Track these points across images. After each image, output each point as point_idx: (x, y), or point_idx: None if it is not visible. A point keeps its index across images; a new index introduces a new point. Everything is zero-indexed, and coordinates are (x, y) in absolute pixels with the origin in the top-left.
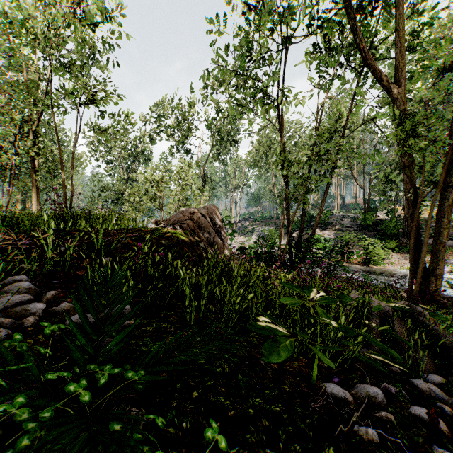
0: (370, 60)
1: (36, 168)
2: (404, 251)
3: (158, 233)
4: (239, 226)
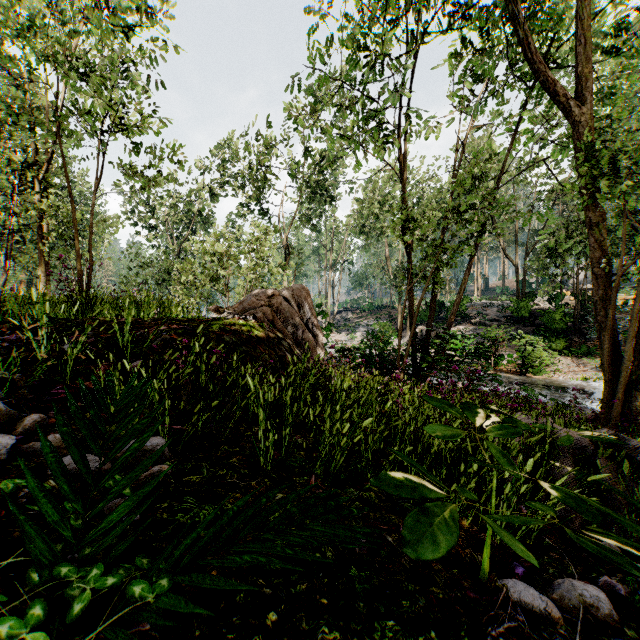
0: (539, 64)
1: (45, 233)
2: (576, 354)
3: (219, 325)
4: (338, 319)
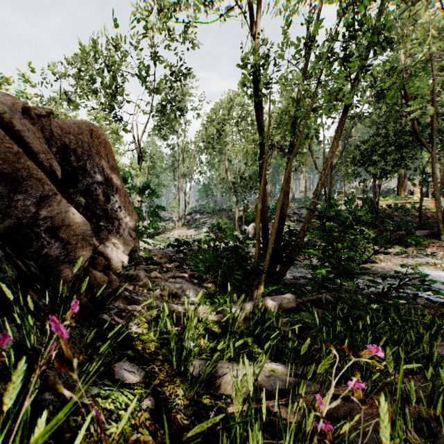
0: None
1: None
2: (379, 243)
3: None
4: (189, 219)
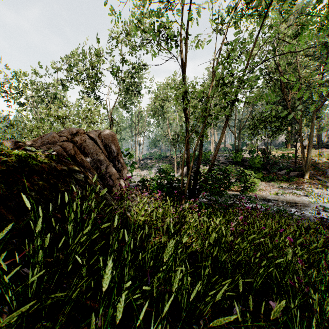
0: None
1: None
2: (266, 180)
3: None
4: (142, 163)
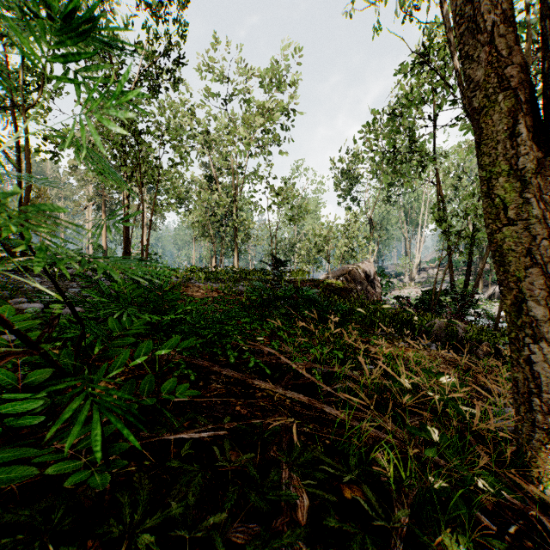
0: None
1: (237, 233)
2: None
3: (326, 283)
4: (423, 276)
